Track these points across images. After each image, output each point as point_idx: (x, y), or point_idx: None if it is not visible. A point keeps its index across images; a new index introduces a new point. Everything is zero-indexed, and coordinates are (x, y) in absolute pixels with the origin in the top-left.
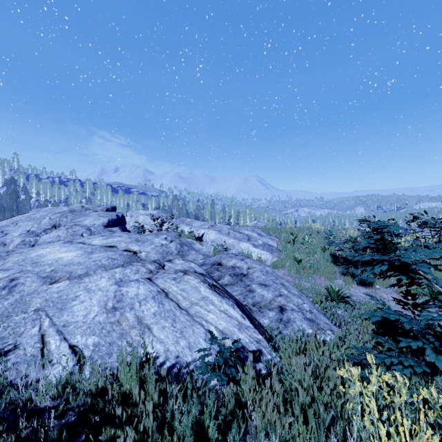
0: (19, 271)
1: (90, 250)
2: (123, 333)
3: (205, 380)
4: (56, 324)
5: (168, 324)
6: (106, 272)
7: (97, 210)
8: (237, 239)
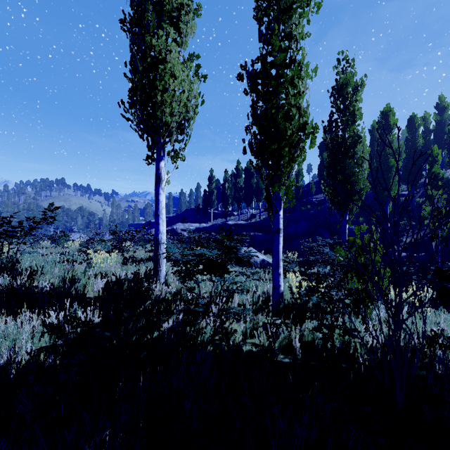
0: None
1: None
2: None
3: None
4: None
5: None
6: None
7: None
8: None
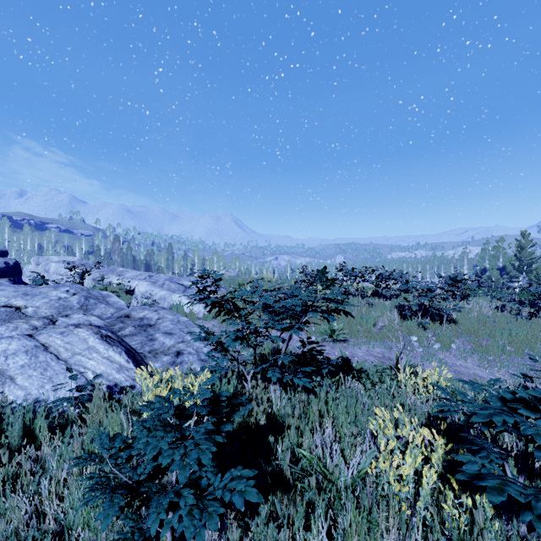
0: None
1: None
2: None
3: (63, 411)
4: None
5: (37, 373)
6: None
7: None
8: (170, 291)
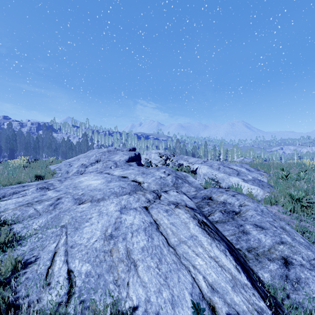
0: (64, 193)
1: (109, 179)
2: (112, 265)
3: None
4: (67, 244)
5: (154, 264)
6: (116, 198)
7: (124, 150)
8: (226, 174)
